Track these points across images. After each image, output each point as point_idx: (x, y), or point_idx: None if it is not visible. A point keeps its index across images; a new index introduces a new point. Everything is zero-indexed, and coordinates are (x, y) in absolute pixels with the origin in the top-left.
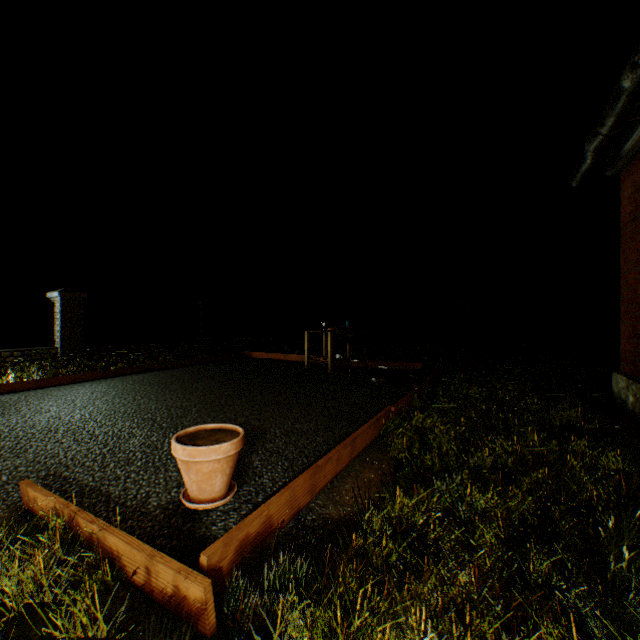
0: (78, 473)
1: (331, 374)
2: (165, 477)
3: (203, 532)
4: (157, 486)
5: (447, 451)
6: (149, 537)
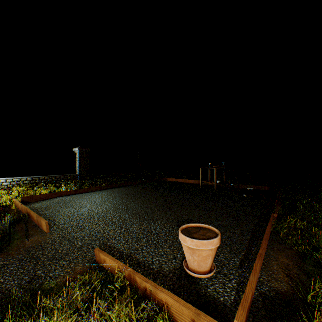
0: (114, 243)
1: (216, 191)
2: (163, 251)
3: (204, 292)
4: (161, 256)
5: None
6: (174, 292)
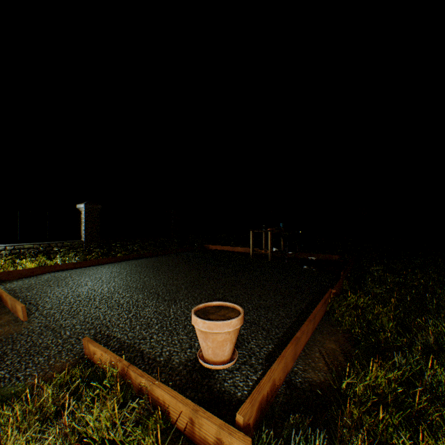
0: (116, 332)
1: (271, 262)
2: (178, 339)
3: (218, 387)
4: (174, 346)
5: (387, 328)
6: (179, 389)
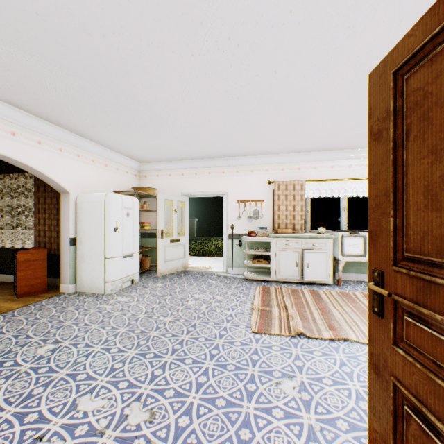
0: None
1: None
2: None
3: None
4: None
5: None
6: None
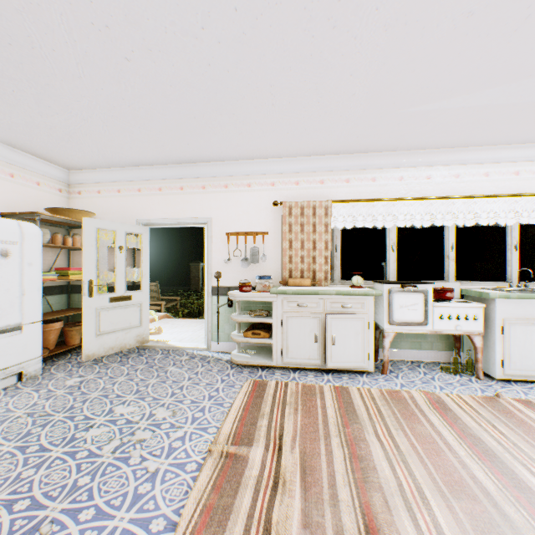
0: None
1: None
2: None
3: None
4: None
5: None
6: None
